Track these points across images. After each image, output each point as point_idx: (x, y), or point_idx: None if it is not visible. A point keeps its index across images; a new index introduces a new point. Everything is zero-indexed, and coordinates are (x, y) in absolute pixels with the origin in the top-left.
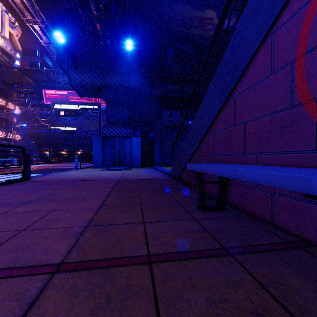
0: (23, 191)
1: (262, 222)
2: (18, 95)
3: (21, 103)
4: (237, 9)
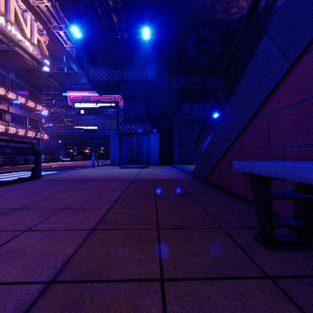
0: (20, 193)
1: None
2: (46, 98)
3: (48, 105)
4: None
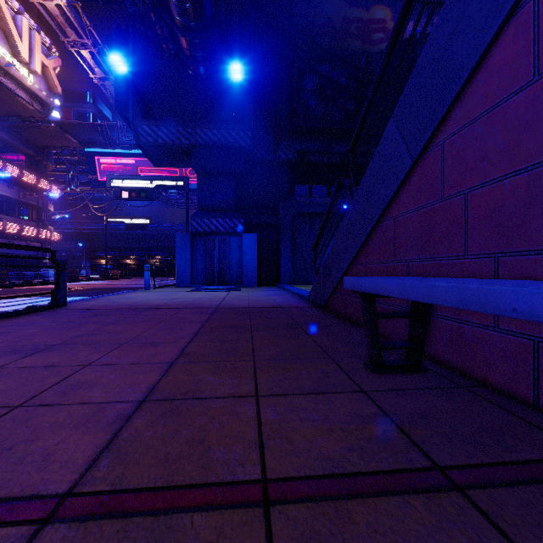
0: (47, 326)
1: (512, 401)
2: (57, 168)
3: (61, 180)
4: (429, 1)
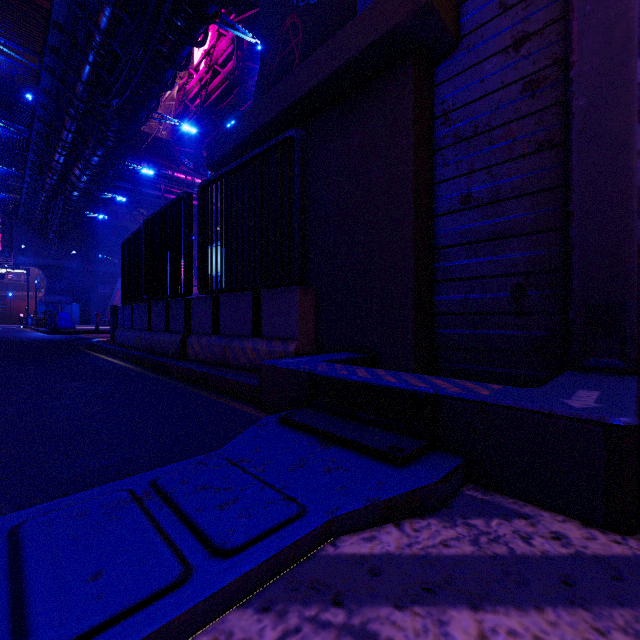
0: None
1: None
2: None
3: None
4: None
